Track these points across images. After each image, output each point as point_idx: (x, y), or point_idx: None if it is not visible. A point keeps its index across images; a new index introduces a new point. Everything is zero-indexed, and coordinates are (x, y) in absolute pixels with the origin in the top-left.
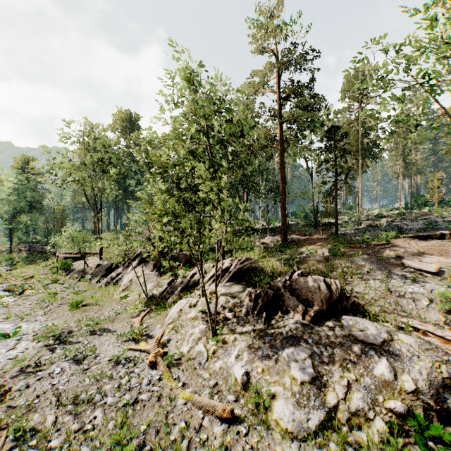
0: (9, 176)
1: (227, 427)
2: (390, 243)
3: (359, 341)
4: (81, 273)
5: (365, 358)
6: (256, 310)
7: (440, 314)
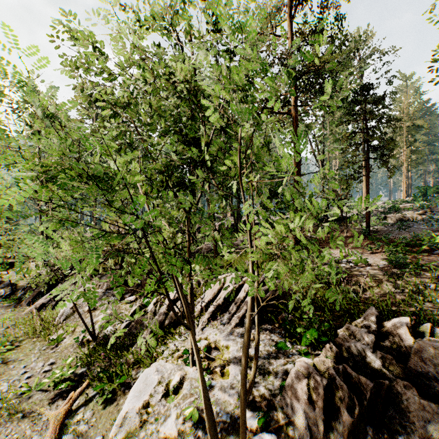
0: None
1: None
2: None
3: None
4: (11, 287)
5: None
6: (336, 436)
7: None
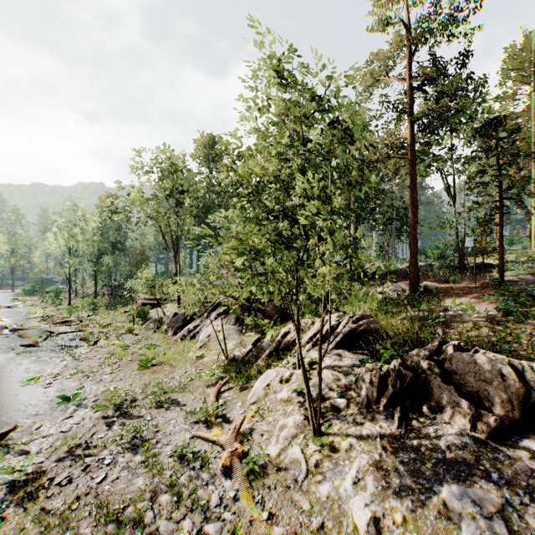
0: (93, 216)
1: None
2: None
3: None
4: (157, 322)
5: None
6: (383, 400)
7: None
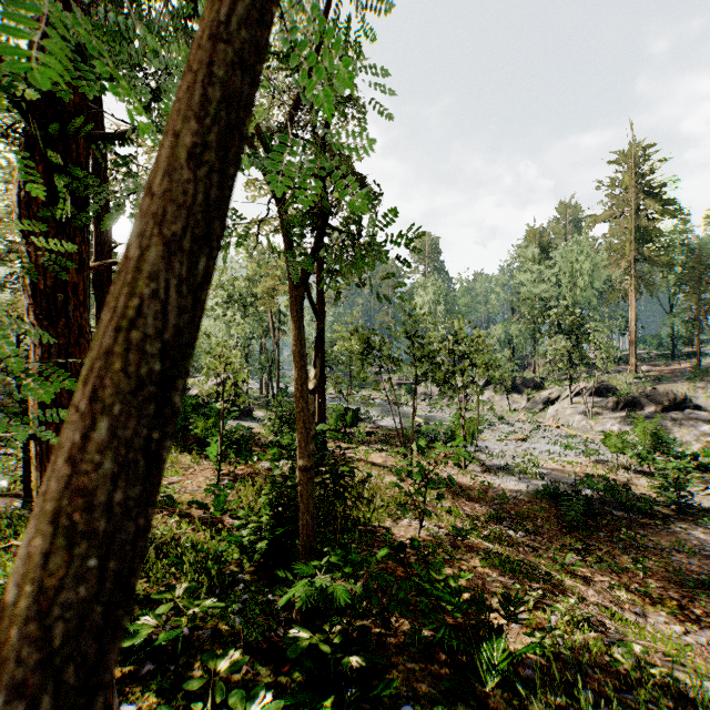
0: None
1: None
2: None
3: (692, 418)
4: (426, 395)
5: (695, 425)
6: (619, 408)
7: None
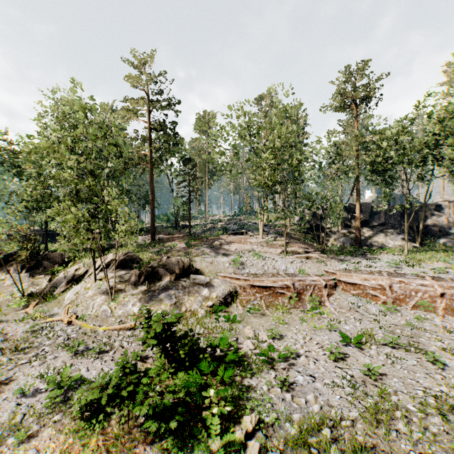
0: None
1: (134, 331)
2: (219, 238)
3: (197, 284)
4: None
5: (199, 290)
6: (141, 281)
7: (232, 269)
